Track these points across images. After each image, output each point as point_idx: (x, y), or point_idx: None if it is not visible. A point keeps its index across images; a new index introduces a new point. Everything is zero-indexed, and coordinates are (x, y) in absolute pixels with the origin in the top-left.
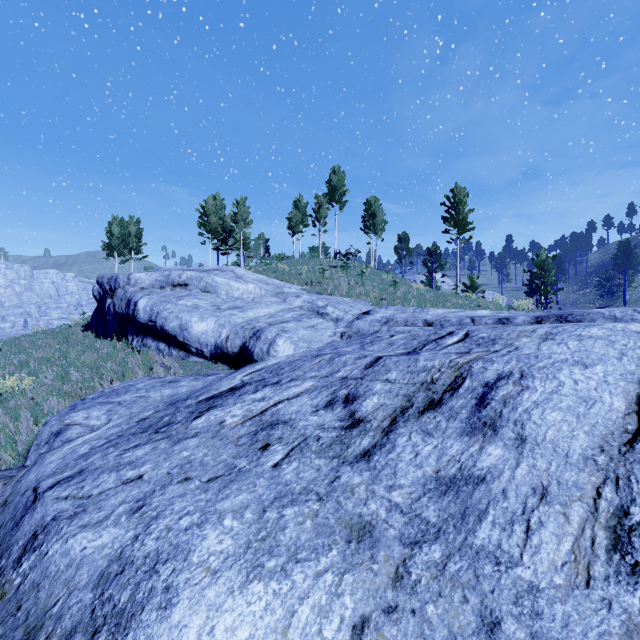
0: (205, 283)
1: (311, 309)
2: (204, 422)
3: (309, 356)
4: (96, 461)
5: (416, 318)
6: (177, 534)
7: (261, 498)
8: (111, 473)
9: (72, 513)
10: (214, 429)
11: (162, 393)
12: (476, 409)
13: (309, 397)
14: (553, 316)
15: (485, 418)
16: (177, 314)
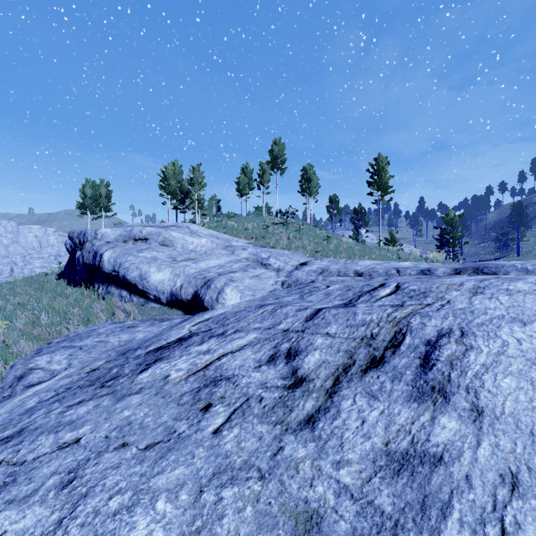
0: (163, 238)
1: (256, 260)
2: (149, 376)
3: (253, 307)
4: (38, 419)
5: (348, 269)
6: (104, 520)
7: (199, 473)
8: (49, 435)
9: (1, 483)
10: (158, 384)
11: (120, 338)
12: (421, 370)
13: (252, 350)
14: (470, 268)
15: (432, 382)
16: (137, 265)
